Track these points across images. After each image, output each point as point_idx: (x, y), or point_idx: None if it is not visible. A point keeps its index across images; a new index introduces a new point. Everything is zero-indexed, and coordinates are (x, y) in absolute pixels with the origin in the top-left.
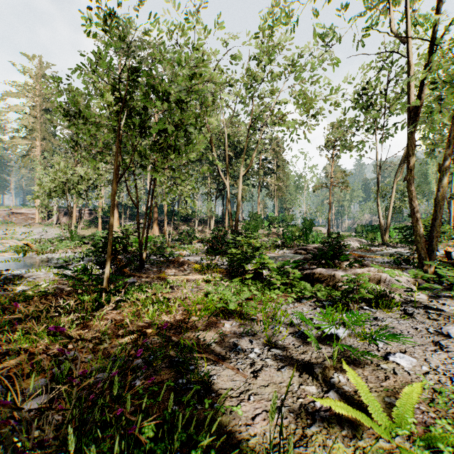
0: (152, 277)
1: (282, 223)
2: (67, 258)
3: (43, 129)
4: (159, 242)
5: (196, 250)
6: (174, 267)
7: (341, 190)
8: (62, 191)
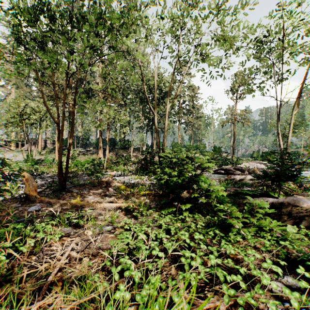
0: (62, 203)
1: (196, 150)
2: (1, 178)
3: (17, 80)
4: (96, 164)
5: (127, 171)
6: (99, 187)
7: (244, 124)
8: (20, 122)
